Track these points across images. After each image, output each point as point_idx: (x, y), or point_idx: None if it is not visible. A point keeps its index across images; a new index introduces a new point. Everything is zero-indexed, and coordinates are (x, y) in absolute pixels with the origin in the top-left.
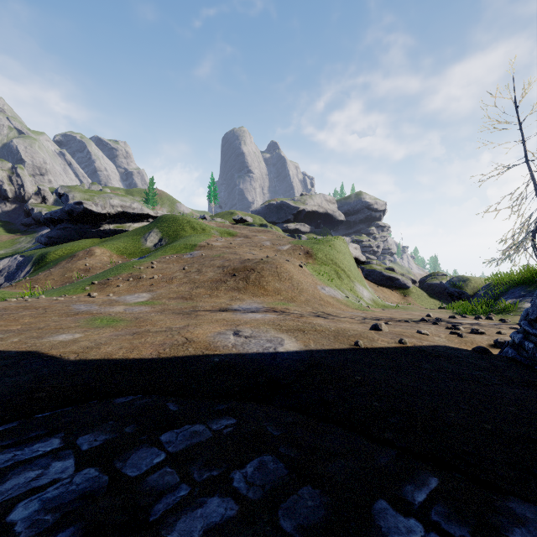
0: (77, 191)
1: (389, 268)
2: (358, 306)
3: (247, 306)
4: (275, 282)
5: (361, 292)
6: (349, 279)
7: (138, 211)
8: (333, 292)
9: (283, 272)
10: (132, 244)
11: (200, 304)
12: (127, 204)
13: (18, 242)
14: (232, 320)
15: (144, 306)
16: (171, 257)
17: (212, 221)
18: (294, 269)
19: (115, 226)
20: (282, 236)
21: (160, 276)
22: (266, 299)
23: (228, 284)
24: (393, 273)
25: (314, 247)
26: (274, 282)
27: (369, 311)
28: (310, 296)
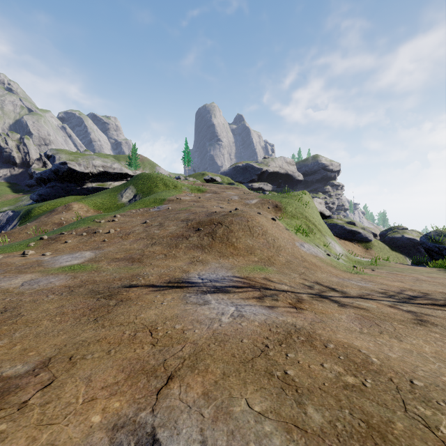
0: (64, 153)
1: (350, 222)
2: (345, 267)
3: (210, 275)
4: (247, 238)
5: (333, 247)
6: (320, 234)
7: (118, 171)
8: (313, 249)
9: (255, 226)
10: (108, 200)
11: (146, 270)
12: (108, 164)
13: (20, 200)
14: (169, 333)
15: (64, 275)
16: (138, 210)
17: (185, 180)
18: (267, 223)
19: (97, 185)
20: (249, 192)
21: (118, 230)
22: (236, 260)
23: (190, 241)
24: (355, 227)
25: (282, 200)
26: (246, 238)
27: (365, 275)
28: (290, 256)
